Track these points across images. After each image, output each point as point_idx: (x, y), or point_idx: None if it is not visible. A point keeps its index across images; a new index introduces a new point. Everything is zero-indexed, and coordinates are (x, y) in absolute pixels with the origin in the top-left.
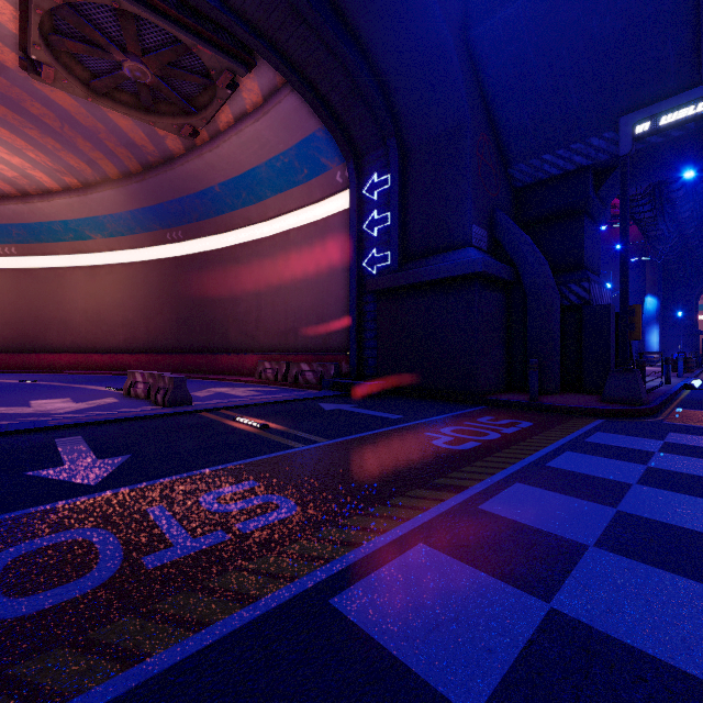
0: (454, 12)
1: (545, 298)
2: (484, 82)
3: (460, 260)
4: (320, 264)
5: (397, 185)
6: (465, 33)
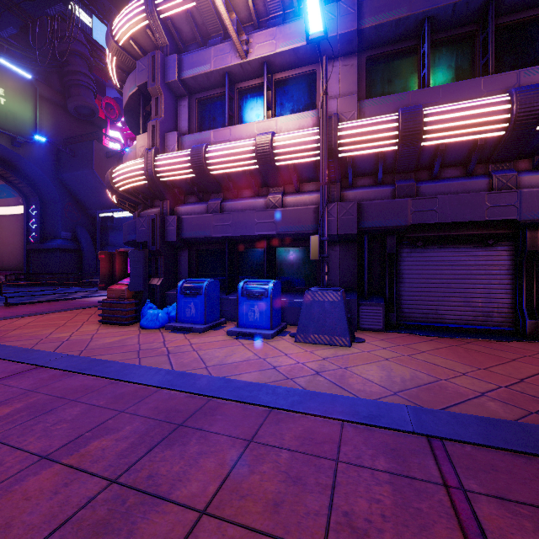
0: (50, 170)
1: (87, 255)
2: (68, 188)
3: (53, 244)
4: (15, 233)
5: (39, 213)
6: (57, 174)
